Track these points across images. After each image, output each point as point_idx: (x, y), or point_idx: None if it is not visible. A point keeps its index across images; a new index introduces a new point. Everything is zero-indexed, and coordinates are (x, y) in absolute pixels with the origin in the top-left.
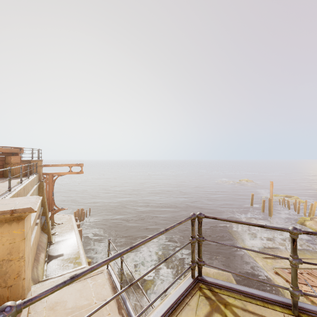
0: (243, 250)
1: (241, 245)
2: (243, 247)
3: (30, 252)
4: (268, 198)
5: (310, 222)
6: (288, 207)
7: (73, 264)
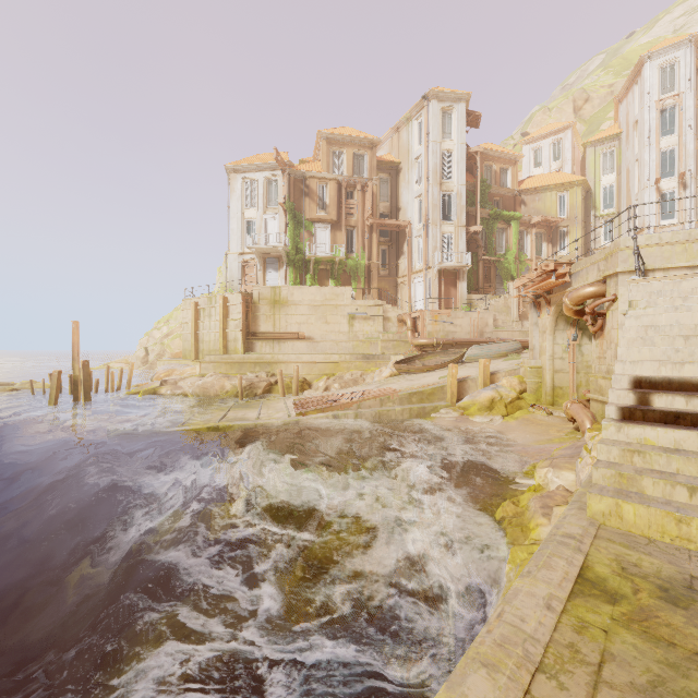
0: (219, 431)
1: (208, 426)
2: (219, 425)
3: None
4: (83, 361)
5: (167, 388)
6: (71, 391)
7: (665, 595)
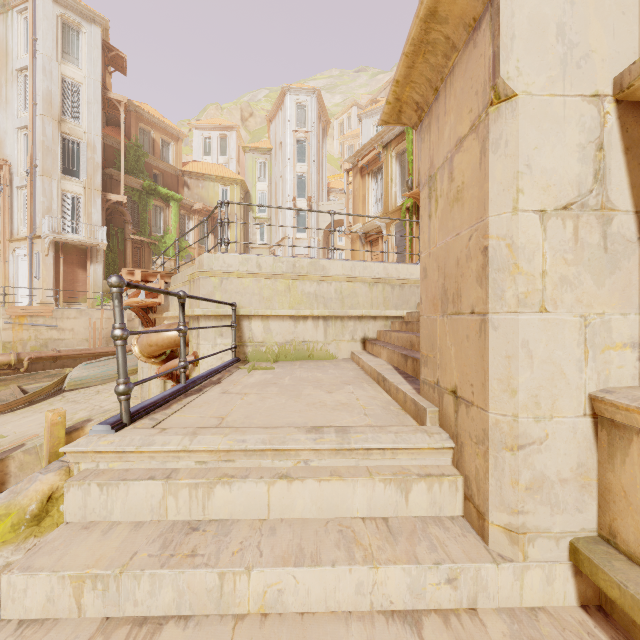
0: None
1: None
2: None
3: (480, 272)
4: None
5: None
6: None
7: None
